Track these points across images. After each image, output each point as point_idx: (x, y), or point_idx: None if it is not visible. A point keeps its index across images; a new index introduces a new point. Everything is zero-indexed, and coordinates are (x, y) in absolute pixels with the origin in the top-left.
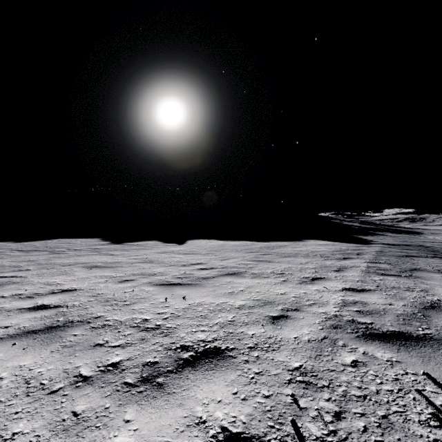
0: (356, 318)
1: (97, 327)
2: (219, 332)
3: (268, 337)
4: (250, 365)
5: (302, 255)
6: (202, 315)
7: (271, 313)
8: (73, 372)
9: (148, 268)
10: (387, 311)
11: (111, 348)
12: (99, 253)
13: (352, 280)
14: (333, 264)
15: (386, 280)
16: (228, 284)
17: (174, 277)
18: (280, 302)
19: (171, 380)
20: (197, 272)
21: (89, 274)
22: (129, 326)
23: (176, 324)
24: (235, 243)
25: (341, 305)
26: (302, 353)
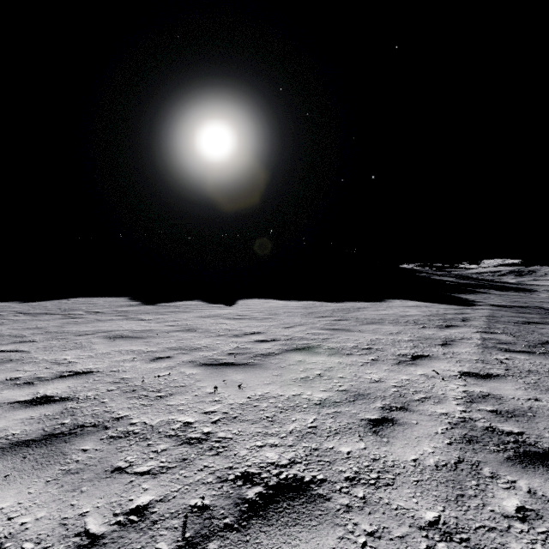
0: (496, 424)
1: (118, 437)
2: (297, 448)
3: (373, 458)
4: (355, 516)
5: (389, 321)
6: (269, 417)
7: (367, 415)
8: (75, 526)
9: (189, 339)
10: (535, 411)
11: (136, 476)
12: (126, 318)
13: (469, 360)
14: (434, 334)
15: (515, 360)
16: (299, 365)
17: (224, 354)
18: (376, 394)
19: (232, 547)
20: (255, 346)
21: (111, 348)
22: (164, 435)
23: (232, 432)
24: (300, 304)
25: (466, 401)
26: (432, 492)
